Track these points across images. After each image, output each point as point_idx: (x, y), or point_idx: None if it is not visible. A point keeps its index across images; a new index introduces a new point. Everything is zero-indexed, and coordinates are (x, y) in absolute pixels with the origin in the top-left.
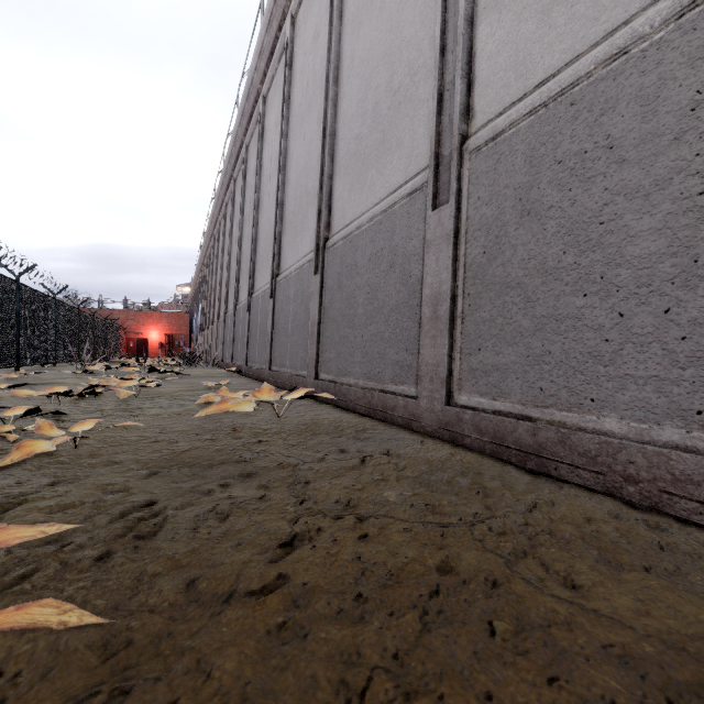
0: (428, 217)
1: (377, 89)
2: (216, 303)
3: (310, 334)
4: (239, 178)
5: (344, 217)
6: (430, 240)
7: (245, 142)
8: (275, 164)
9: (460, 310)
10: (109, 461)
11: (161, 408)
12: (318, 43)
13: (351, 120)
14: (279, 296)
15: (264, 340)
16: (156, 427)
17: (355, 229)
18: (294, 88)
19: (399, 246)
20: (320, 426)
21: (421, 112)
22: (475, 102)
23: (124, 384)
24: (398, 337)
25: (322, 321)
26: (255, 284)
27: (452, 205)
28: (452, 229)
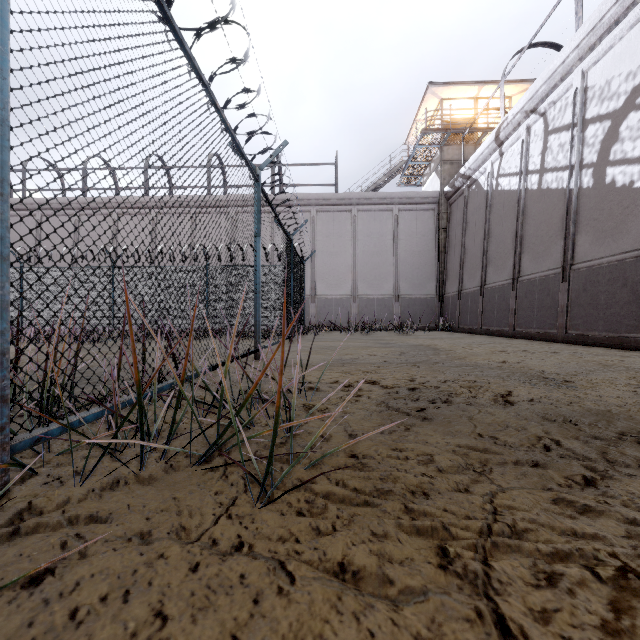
0: None
1: None
2: None
3: None
4: None
5: None
6: None
7: None
8: None
9: None
10: None
11: None
12: (27, 242)
13: None
14: None
15: None
16: None
17: None
18: None
19: None
20: None
21: None
22: None
23: None
24: None
25: None
26: None
27: None
28: None
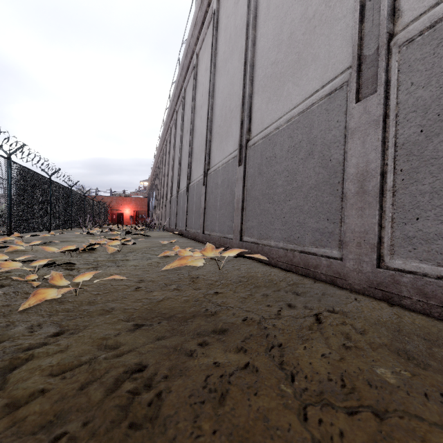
0: (351, 108)
1: (292, 22)
2: (164, 190)
3: (235, 209)
4: (179, 110)
5: (263, 123)
6: (354, 127)
7: (184, 86)
8: (205, 96)
9: (390, 185)
10: (102, 310)
11: (136, 260)
12: (238, 6)
13: (268, 51)
14: (210, 183)
15: (198, 213)
16: (135, 277)
17: (274, 129)
18: (219, 42)
19: (318, 137)
20: (257, 279)
21: (338, 28)
22: (402, 3)
23: (111, 243)
24: (318, 209)
25: (245, 199)
26: (191, 177)
27: (380, 94)
28: (381, 114)
